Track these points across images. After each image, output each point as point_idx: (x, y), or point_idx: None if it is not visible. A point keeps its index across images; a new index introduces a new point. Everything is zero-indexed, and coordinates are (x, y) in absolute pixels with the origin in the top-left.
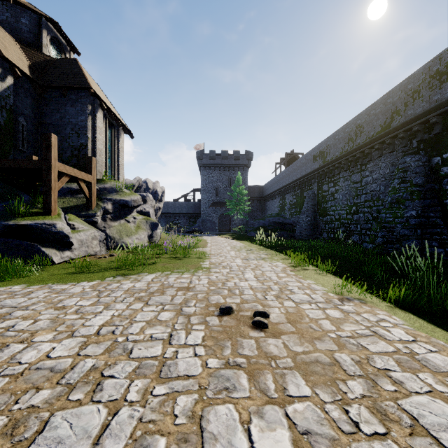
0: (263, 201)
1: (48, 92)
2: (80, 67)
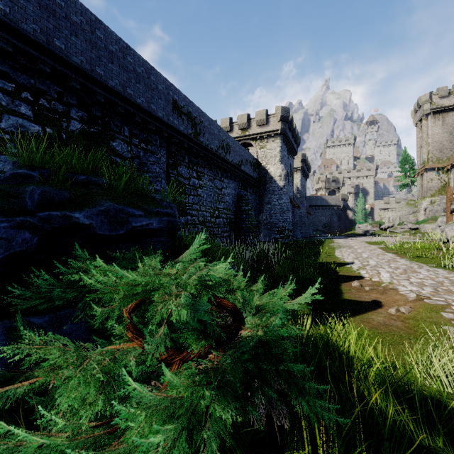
0: None
1: None
2: None
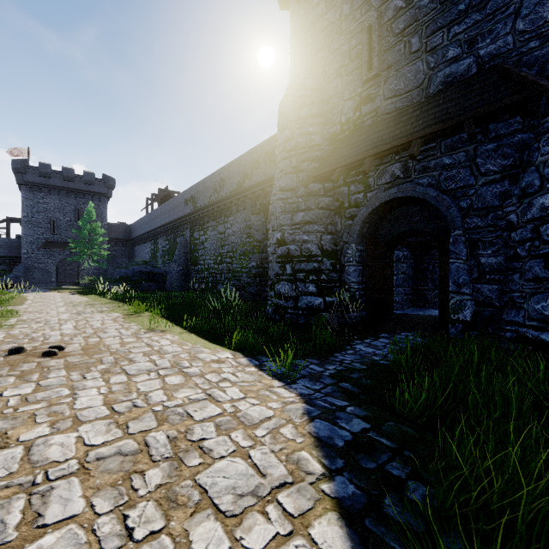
0: (131, 245)
1: None
2: None
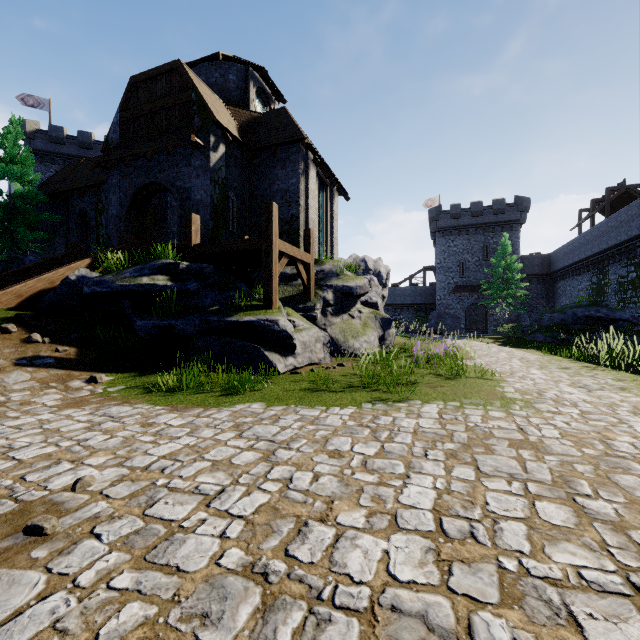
0: (550, 281)
1: (256, 155)
2: (289, 116)
